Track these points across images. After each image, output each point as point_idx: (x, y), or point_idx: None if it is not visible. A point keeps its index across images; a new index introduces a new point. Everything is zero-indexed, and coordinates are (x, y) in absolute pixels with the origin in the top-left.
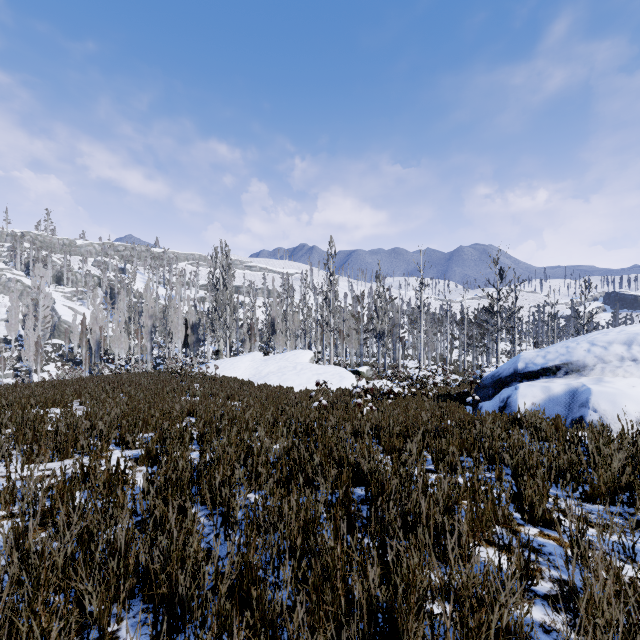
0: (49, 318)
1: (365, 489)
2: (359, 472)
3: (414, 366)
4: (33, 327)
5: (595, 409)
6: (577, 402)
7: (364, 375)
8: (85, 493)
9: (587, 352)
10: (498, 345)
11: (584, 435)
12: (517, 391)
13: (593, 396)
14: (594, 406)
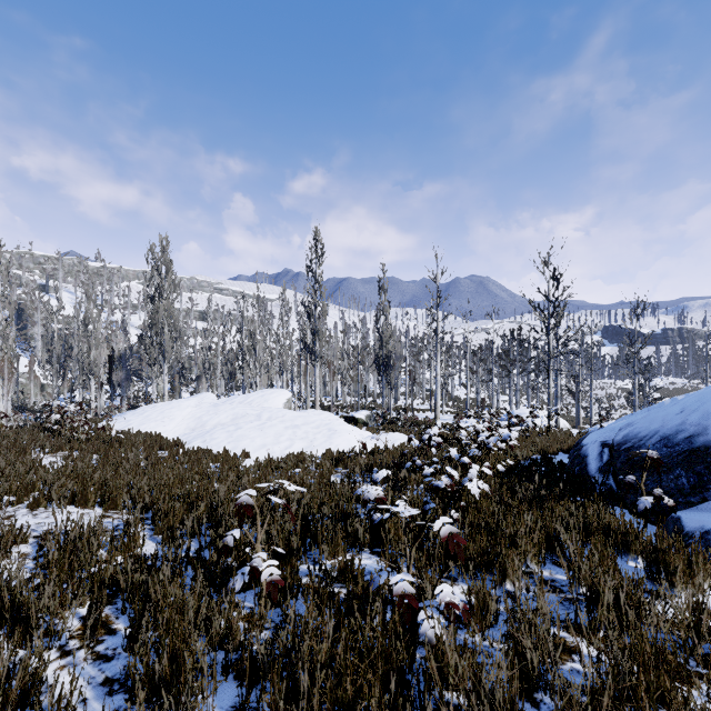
0: None
1: None
2: None
3: (420, 407)
4: None
5: None
6: None
7: (363, 423)
8: None
9: None
10: (550, 378)
11: None
12: None
13: None
14: None
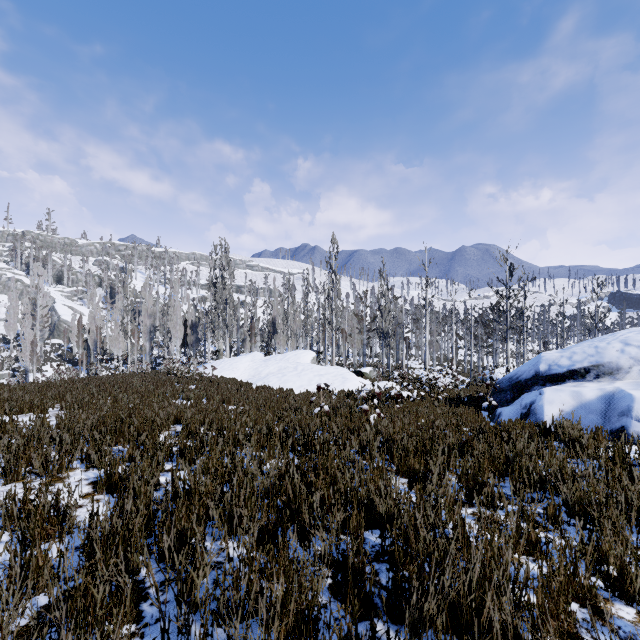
0: (47, 317)
1: (381, 537)
2: (372, 511)
3: (418, 366)
4: (31, 327)
5: (639, 419)
6: (615, 410)
7: (367, 376)
8: (16, 536)
9: (621, 353)
10: (508, 345)
11: (639, 453)
12: (542, 396)
13: (636, 403)
14: (638, 415)
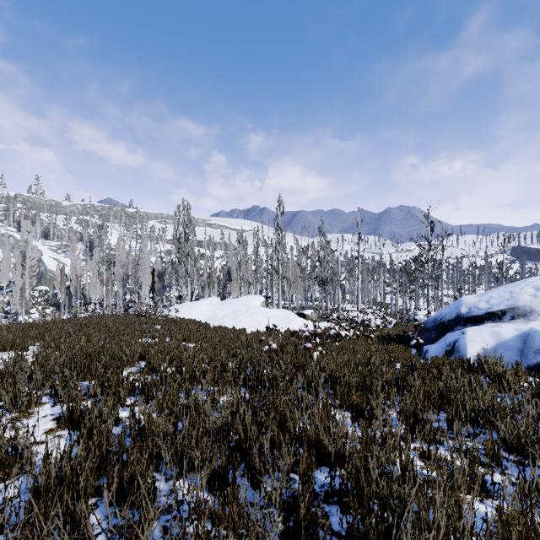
0: (35, 267)
1: (330, 478)
2: (320, 449)
3: (351, 309)
4: (21, 275)
5: None
6: (531, 348)
7: (309, 317)
8: None
9: (533, 297)
10: (429, 291)
11: None
12: (465, 335)
13: None
14: None
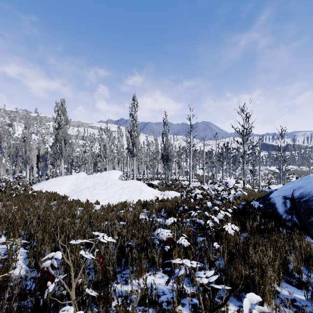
0: None
1: None
2: None
3: (182, 179)
4: None
5: None
6: None
7: (156, 186)
8: None
9: None
10: (244, 165)
11: None
12: None
13: None
14: None
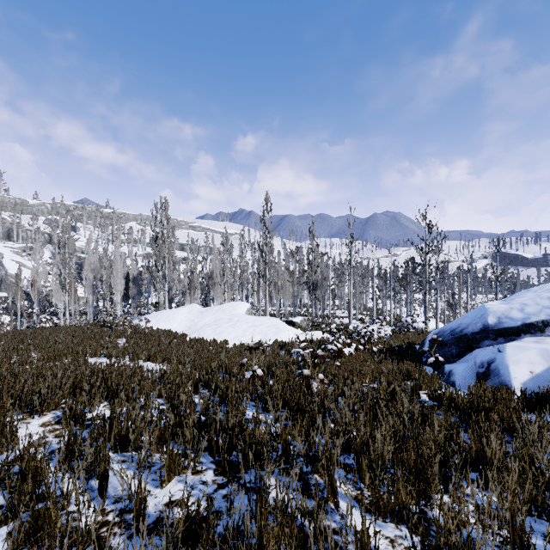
0: None
1: None
2: None
3: (341, 315)
4: None
5: None
6: None
7: (298, 325)
8: None
9: None
10: (427, 296)
11: None
12: (504, 354)
13: None
14: None
